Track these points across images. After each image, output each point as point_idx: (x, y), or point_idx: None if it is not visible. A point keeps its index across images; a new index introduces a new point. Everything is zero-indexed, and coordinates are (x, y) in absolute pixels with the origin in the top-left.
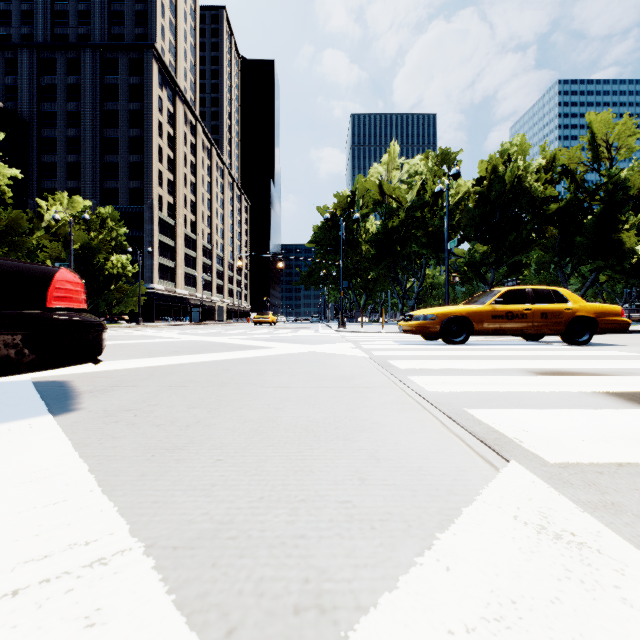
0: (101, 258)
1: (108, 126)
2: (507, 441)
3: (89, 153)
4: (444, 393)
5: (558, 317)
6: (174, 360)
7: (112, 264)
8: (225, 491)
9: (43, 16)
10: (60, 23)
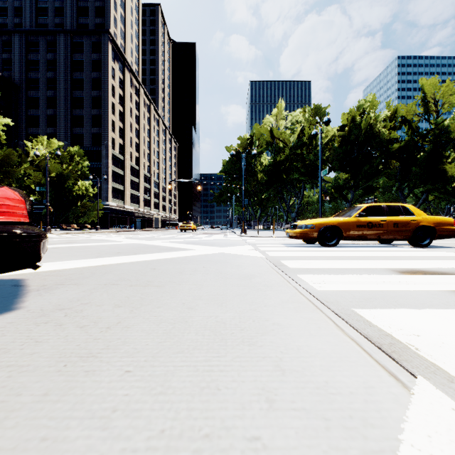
0: (70, 183)
1: (76, 89)
2: (402, 347)
3: (62, 108)
4: (330, 291)
5: (406, 226)
6: (114, 260)
7: (78, 187)
8: (124, 420)
9: (30, 10)
10: (42, 15)
